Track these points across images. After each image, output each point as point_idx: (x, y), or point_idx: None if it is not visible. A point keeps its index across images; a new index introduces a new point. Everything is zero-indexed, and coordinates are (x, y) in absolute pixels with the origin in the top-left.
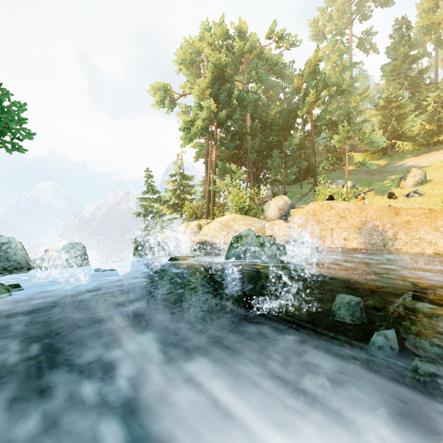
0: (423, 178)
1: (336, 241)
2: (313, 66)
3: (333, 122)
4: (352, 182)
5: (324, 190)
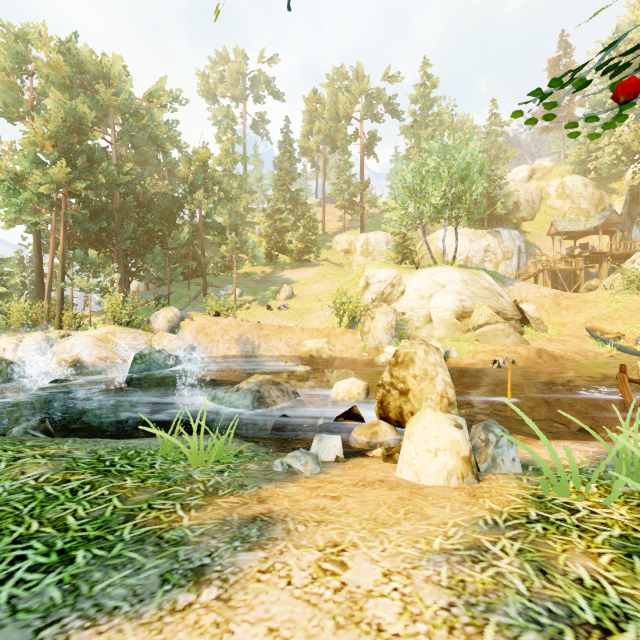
0: (291, 293)
1: (221, 351)
2: (202, 159)
3: (223, 230)
4: (241, 289)
5: (213, 302)
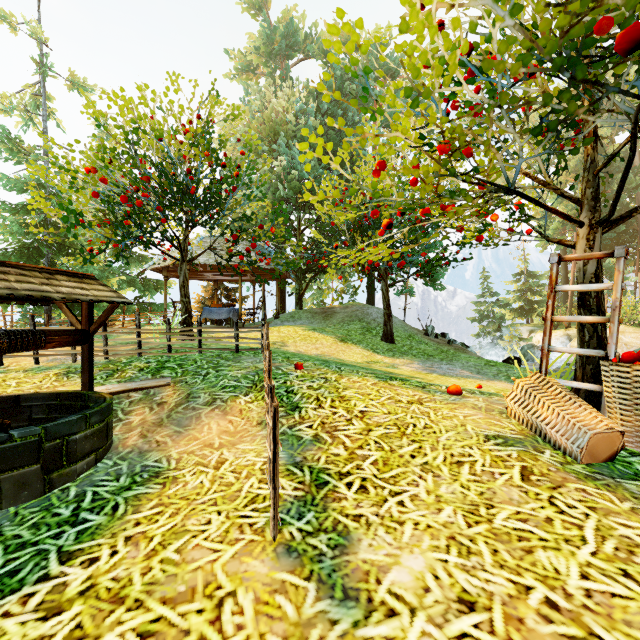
0: None
1: None
2: None
3: None
4: None
5: None
